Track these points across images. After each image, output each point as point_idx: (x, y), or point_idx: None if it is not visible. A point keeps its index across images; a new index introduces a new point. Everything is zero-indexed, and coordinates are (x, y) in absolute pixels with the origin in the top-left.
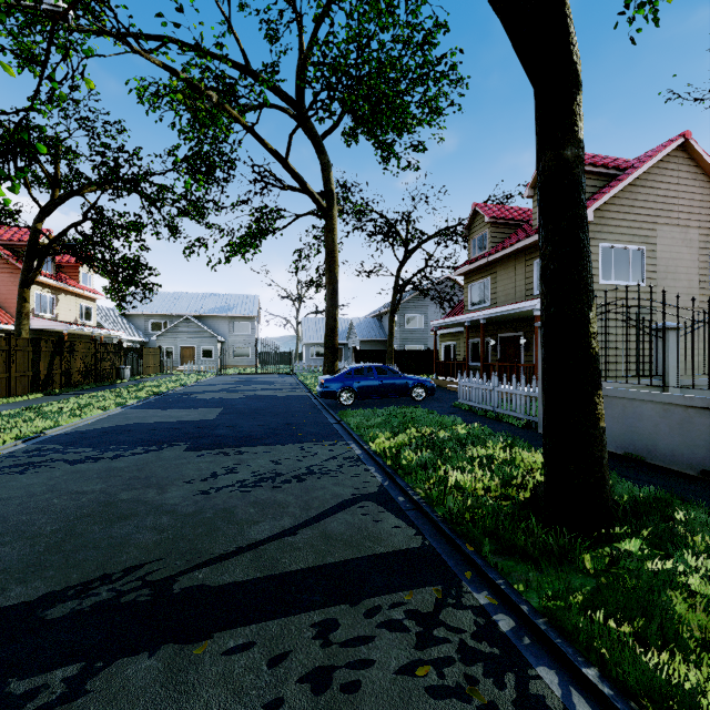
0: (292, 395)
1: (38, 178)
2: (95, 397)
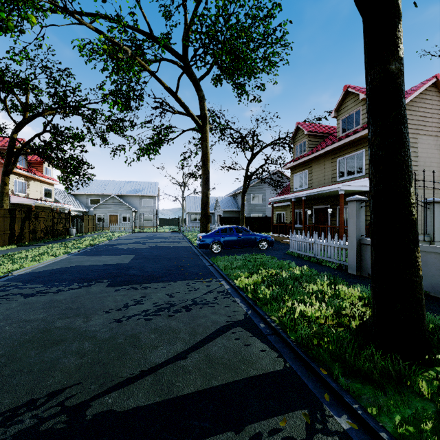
0: (180, 246)
1: (15, 105)
2: (51, 248)
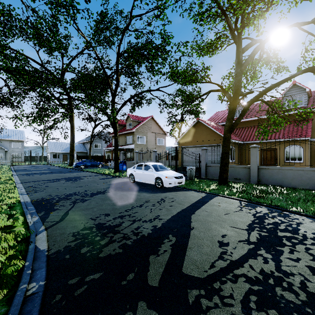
0: (62, 168)
1: None
2: None
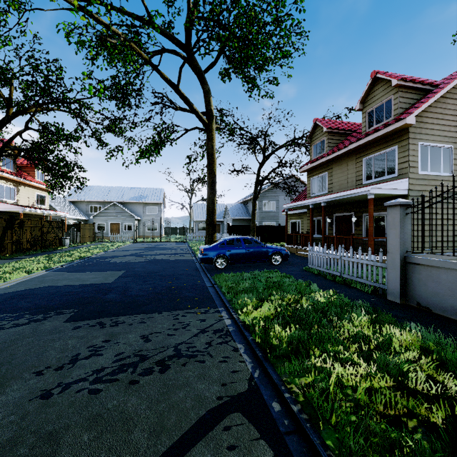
0: (181, 259)
1: (0, 102)
2: (32, 261)
